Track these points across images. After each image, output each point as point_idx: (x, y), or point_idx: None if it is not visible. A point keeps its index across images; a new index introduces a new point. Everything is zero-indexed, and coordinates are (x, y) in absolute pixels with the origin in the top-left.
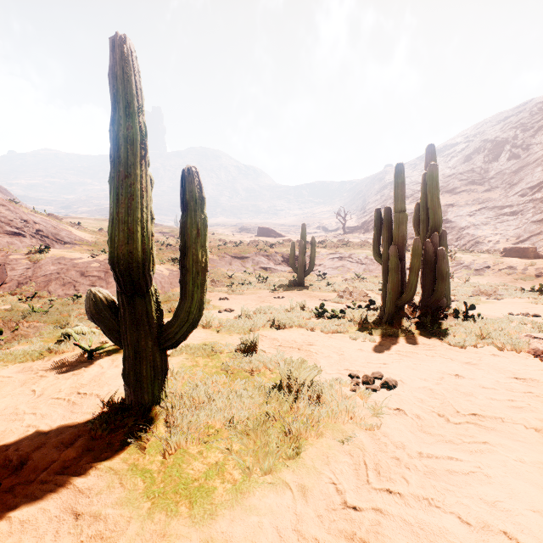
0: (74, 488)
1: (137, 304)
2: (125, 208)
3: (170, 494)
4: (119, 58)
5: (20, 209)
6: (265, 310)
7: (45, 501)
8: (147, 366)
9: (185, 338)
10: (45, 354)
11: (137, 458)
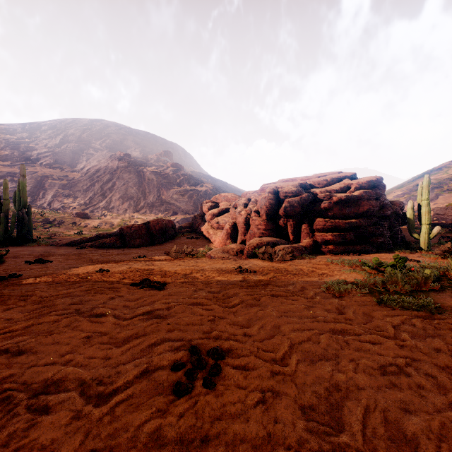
0: None
1: None
2: None
3: None
4: None
5: None
6: None
7: None
8: None
9: None
10: None
11: None
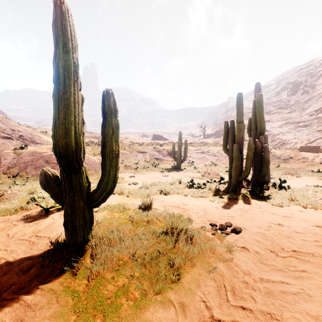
0: (25, 304)
1: (73, 178)
2: (63, 114)
3: (90, 309)
4: (59, 14)
5: (10, 123)
6: (157, 183)
7: (3, 314)
8: (79, 219)
9: (104, 201)
10: (19, 210)
11: (70, 282)
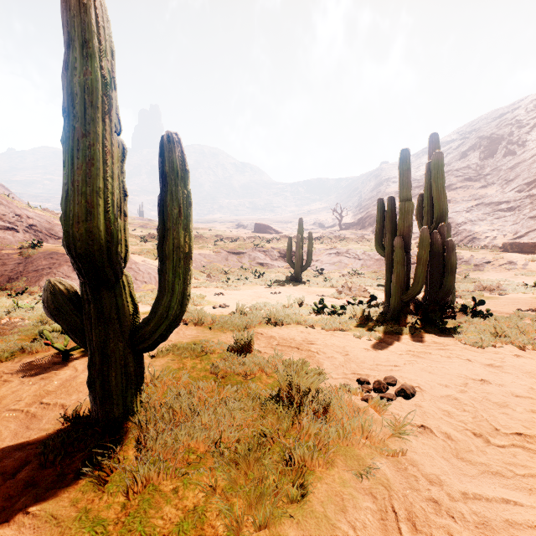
0: None
1: (104, 297)
2: (83, 174)
3: None
4: None
5: (14, 203)
6: (262, 306)
7: None
8: (116, 373)
9: (164, 339)
10: (17, 354)
11: (92, 499)
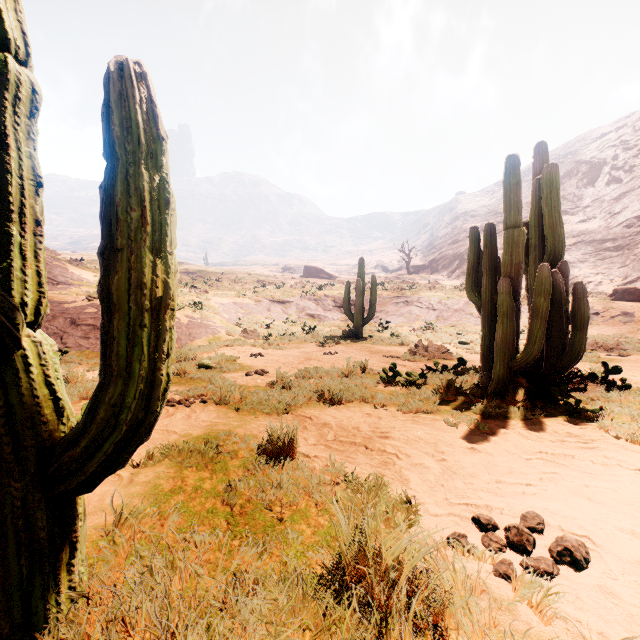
0: None
1: None
2: None
3: None
4: None
5: None
6: (312, 373)
7: None
8: (3, 549)
9: (112, 470)
10: None
11: None
